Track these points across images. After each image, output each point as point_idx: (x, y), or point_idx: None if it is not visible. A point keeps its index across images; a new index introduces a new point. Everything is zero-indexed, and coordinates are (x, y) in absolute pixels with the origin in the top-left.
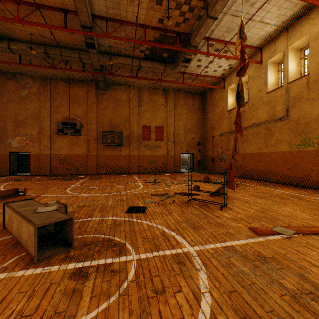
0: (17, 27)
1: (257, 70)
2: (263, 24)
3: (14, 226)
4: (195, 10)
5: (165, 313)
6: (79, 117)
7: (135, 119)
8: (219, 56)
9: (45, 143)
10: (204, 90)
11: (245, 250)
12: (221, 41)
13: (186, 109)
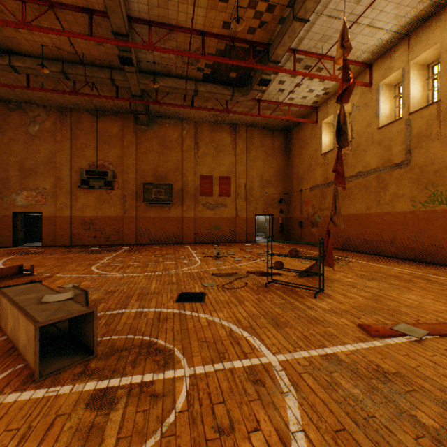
0: (22, 35)
1: (364, 95)
2: (374, 29)
3: (8, 322)
4: (275, 9)
5: None
6: (110, 164)
7: (191, 167)
8: (310, 76)
9: (63, 200)
10: (288, 126)
11: (354, 361)
12: (312, 54)
13: (262, 152)
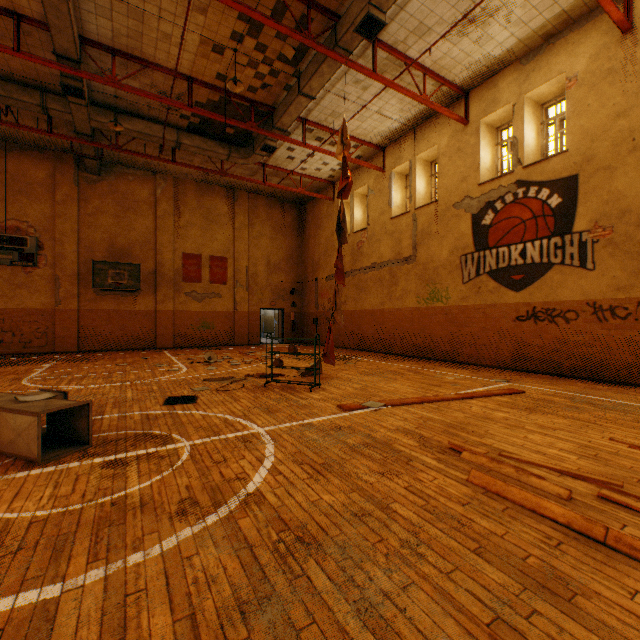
0: None
1: (379, 180)
2: (383, 117)
3: None
4: (280, 75)
5: (227, 472)
6: (32, 227)
7: (169, 240)
8: (321, 151)
9: None
10: (302, 198)
11: (324, 424)
12: (324, 127)
13: (270, 228)
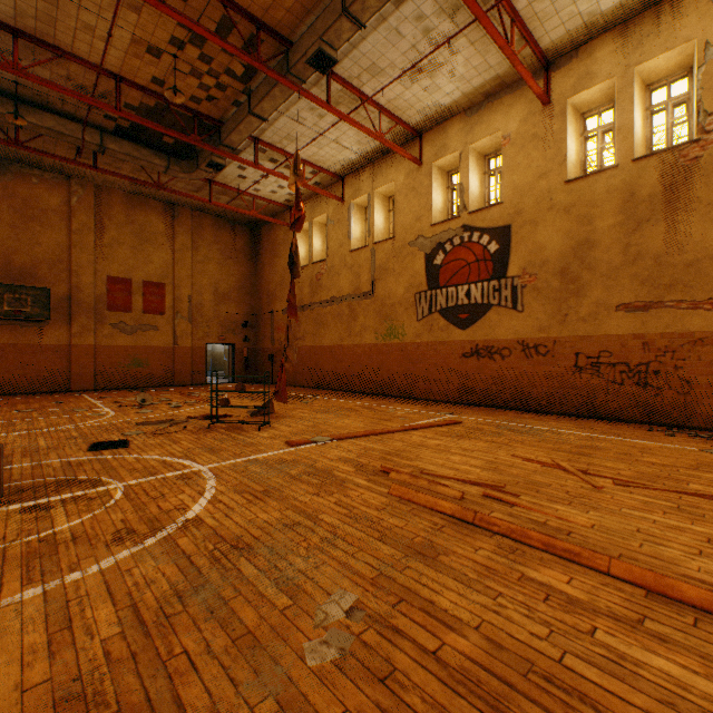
0: None
1: (339, 210)
2: (341, 146)
3: None
4: (228, 89)
5: (166, 505)
6: None
7: (89, 260)
8: (276, 175)
9: None
10: (256, 221)
11: (269, 459)
12: (279, 149)
13: (218, 252)
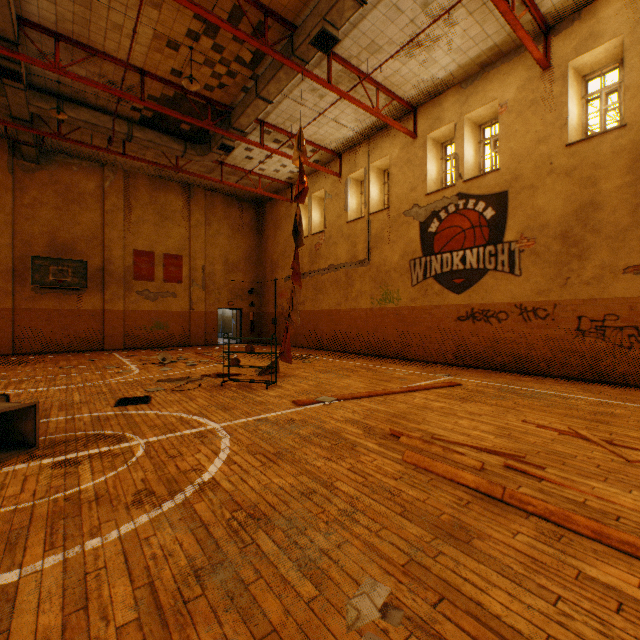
0: None
1: (336, 185)
2: (339, 125)
3: None
4: (238, 76)
5: (183, 465)
6: None
7: (119, 236)
8: (280, 154)
9: None
10: (261, 198)
11: (278, 419)
12: (282, 131)
13: (227, 226)
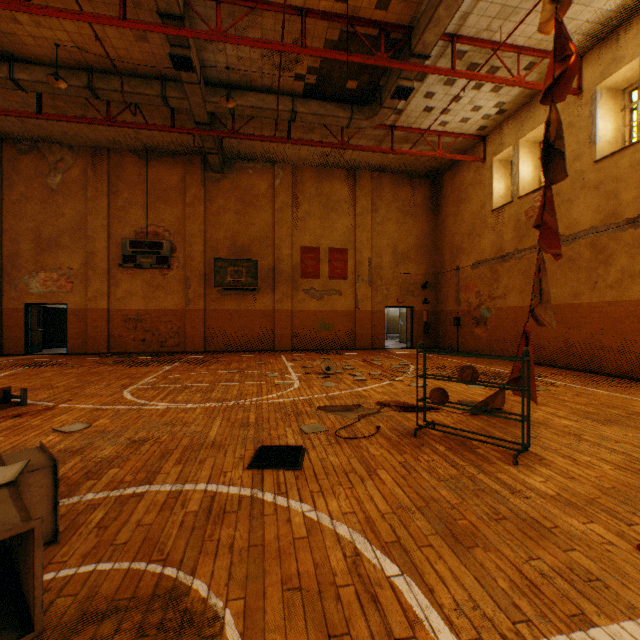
0: (24, 29)
1: (568, 109)
2: None
3: None
4: None
5: None
6: (167, 231)
7: (287, 234)
8: (479, 78)
9: (97, 285)
10: (437, 169)
11: None
12: (483, 43)
13: (396, 210)
